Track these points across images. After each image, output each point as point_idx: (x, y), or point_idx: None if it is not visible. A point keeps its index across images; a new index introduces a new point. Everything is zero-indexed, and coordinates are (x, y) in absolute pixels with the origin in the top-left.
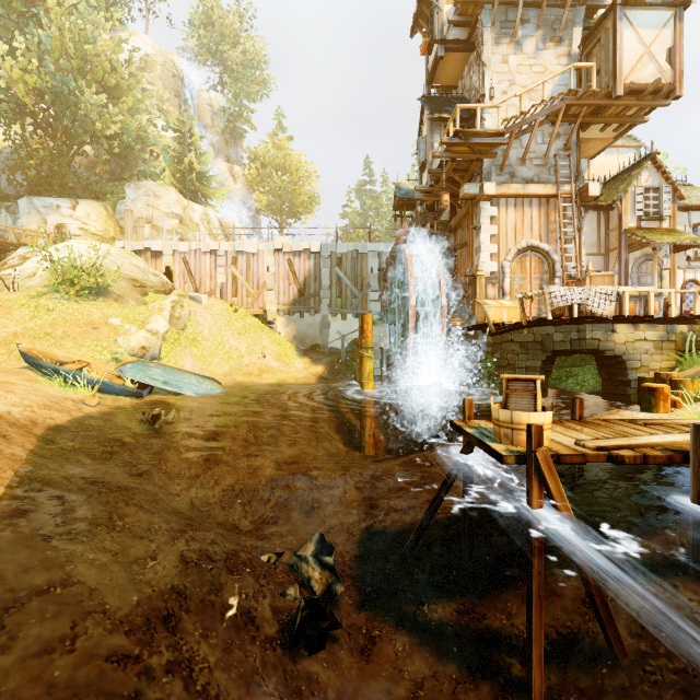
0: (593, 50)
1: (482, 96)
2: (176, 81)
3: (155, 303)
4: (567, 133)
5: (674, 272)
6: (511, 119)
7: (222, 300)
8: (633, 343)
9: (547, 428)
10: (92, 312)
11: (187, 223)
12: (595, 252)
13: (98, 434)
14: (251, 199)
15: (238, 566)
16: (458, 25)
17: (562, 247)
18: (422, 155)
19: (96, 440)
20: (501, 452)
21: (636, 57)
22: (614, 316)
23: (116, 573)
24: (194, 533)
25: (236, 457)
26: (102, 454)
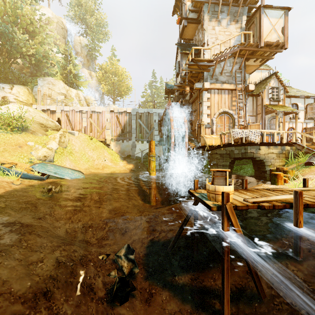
0: (251, 26)
1: (204, 44)
2: (63, 31)
3: (52, 135)
4: (240, 62)
5: (284, 124)
6: (216, 55)
7: (85, 134)
8: (268, 154)
9: (231, 193)
10: (19, 139)
11: (68, 98)
12: (252, 114)
13: (19, 199)
14: (99, 87)
15: (87, 262)
16: (193, 12)
17: (238, 112)
18: (177, 69)
19: (18, 201)
20: (210, 205)
21: (268, 30)
22: (260, 142)
23: (19, 271)
24: (65, 247)
25: (89, 208)
26: (20, 208)
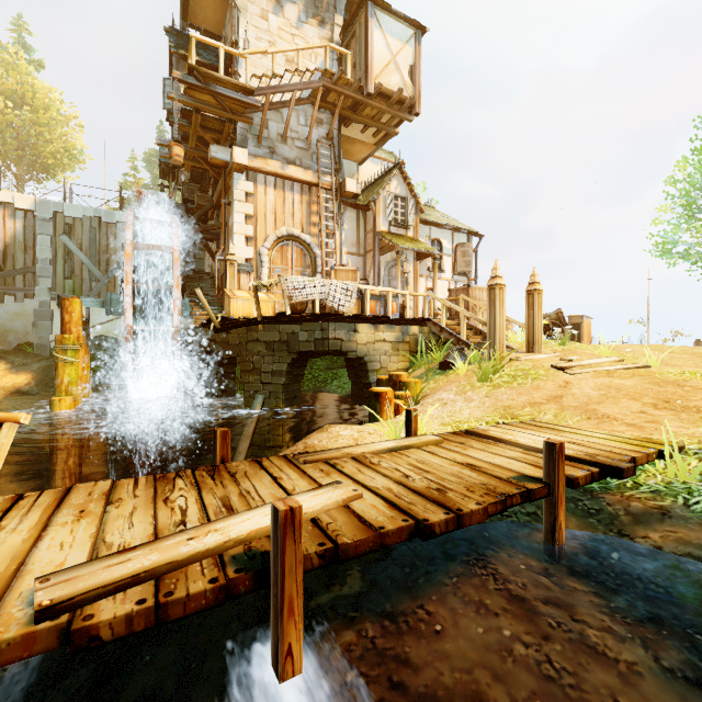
0: (351, 43)
1: (235, 44)
2: None
3: None
4: (330, 123)
5: (417, 279)
6: (261, 77)
7: None
8: (374, 344)
9: None
10: None
11: None
12: (355, 251)
13: None
14: None
15: None
16: None
17: (322, 241)
18: (169, 101)
19: None
20: None
21: (384, 61)
22: (356, 315)
23: None
24: None
25: None
26: None
